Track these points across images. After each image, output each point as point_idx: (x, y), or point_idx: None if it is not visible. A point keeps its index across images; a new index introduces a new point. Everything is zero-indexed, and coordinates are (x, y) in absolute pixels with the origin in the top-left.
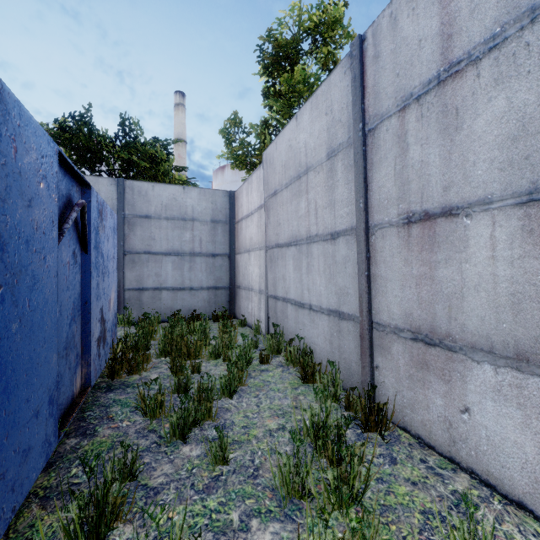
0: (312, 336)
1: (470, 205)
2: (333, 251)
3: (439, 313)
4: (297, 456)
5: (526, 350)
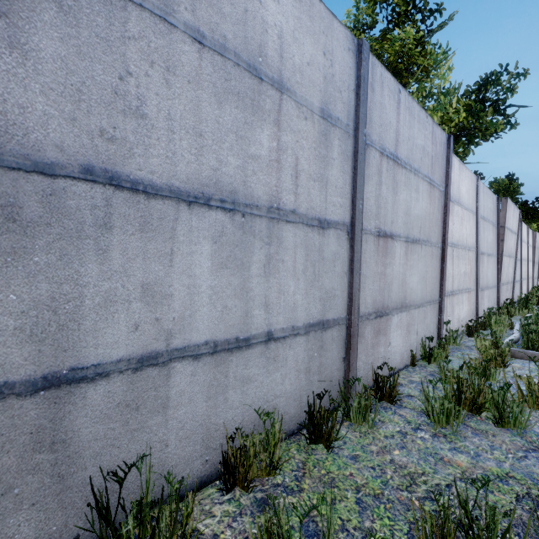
0: (271, 387)
1: (397, 236)
2: (322, 244)
3: (386, 295)
4: (498, 407)
5: (403, 302)
